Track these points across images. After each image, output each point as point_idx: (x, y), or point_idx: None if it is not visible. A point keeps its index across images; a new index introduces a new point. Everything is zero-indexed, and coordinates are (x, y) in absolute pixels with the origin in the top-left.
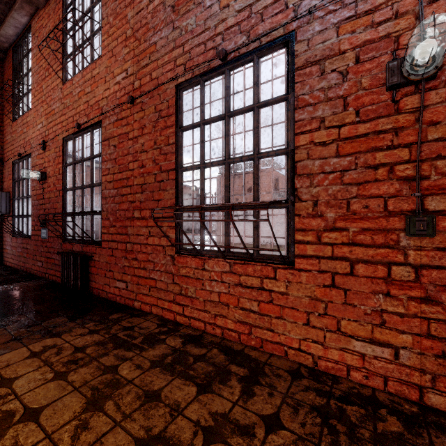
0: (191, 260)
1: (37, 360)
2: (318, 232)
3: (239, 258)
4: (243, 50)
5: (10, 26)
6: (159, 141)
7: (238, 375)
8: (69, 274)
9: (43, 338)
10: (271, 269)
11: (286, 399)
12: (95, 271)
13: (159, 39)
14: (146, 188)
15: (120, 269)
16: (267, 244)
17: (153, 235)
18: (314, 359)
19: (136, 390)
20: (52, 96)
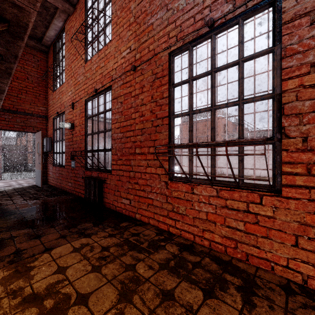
0: (182, 186)
1: (79, 254)
2: (308, 165)
3: (225, 185)
4: (229, 16)
5: (52, 29)
6: (155, 96)
7: (234, 285)
8: (90, 192)
9: (79, 237)
10: (257, 195)
11: (287, 314)
12: (107, 191)
13: (155, 20)
14: (145, 131)
15: (125, 190)
16: (218, 173)
17: (150, 166)
18: (303, 277)
19: (154, 288)
20: (78, 72)
